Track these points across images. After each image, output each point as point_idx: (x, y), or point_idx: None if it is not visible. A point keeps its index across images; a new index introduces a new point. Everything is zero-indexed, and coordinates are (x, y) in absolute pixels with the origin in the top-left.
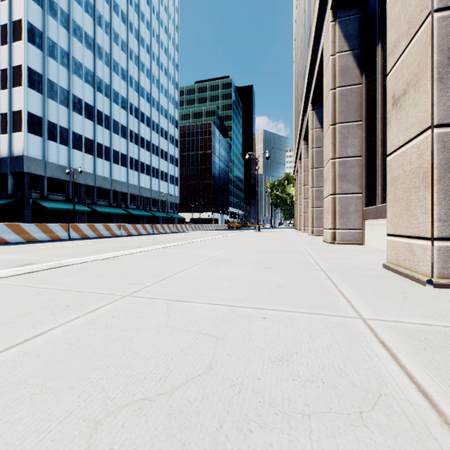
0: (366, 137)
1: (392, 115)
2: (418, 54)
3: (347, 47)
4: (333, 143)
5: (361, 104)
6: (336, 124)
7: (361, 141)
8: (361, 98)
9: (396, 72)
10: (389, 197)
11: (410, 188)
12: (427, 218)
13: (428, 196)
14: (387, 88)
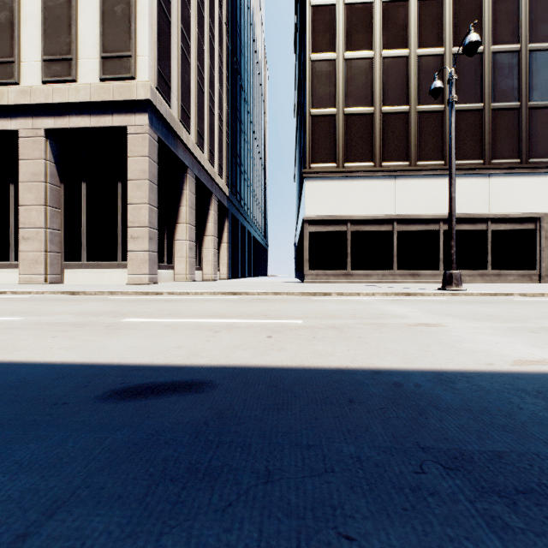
0: (65, 221)
1: (131, 241)
2: (143, 232)
3: (54, 161)
4: (46, 218)
5: (60, 199)
6: (48, 206)
7: (61, 222)
8: (60, 196)
9: (134, 230)
10: (129, 264)
11: (140, 263)
12: (147, 270)
13: (147, 265)
14: (128, 231)
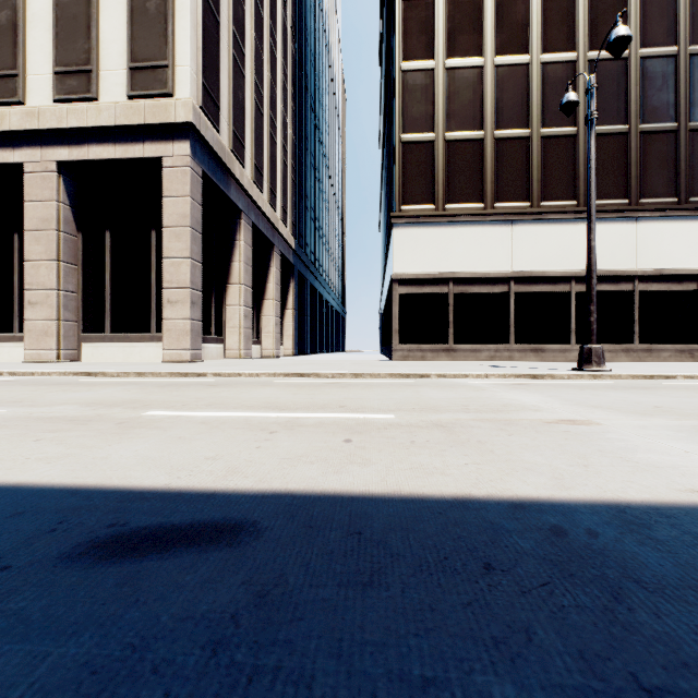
0: (84, 281)
1: (168, 306)
2: (184, 295)
3: (69, 203)
4: (58, 277)
5: (77, 253)
6: (61, 261)
7: (78, 282)
8: (77, 248)
9: (171, 292)
10: (165, 336)
11: (180, 334)
12: (188, 344)
13: (189, 338)
14: (164, 293)
